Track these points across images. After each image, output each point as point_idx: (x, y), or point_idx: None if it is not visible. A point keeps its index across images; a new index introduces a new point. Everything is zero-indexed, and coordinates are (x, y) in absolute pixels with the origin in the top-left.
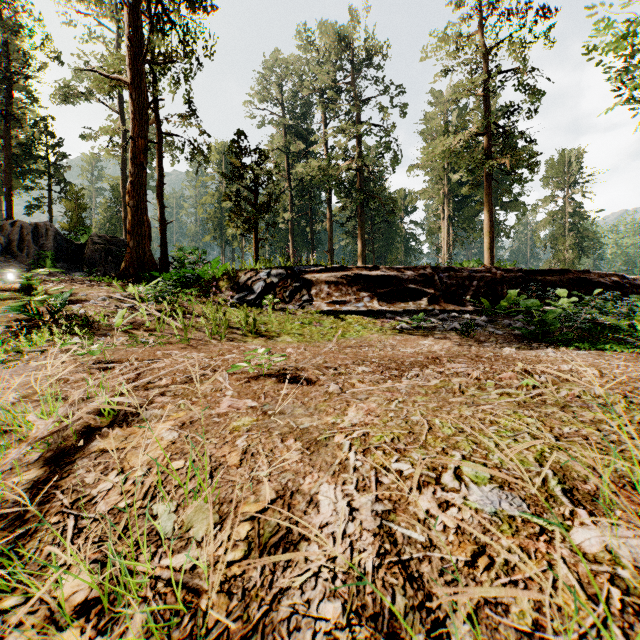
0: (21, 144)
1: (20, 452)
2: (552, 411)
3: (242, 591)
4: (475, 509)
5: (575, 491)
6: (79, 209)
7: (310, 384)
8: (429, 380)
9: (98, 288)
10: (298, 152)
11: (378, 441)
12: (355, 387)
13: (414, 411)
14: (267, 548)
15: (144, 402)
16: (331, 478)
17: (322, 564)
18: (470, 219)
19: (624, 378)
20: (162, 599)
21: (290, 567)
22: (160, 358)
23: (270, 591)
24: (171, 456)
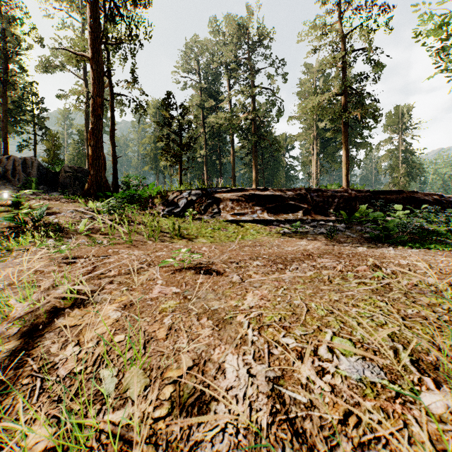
0: (14, 101)
1: (2, 329)
2: (398, 296)
3: (166, 442)
4: (345, 376)
5: (420, 362)
6: (55, 147)
7: (219, 275)
8: (305, 272)
9: (68, 204)
10: (210, 107)
11: (269, 320)
12: (252, 277)
13: (295, 296)
14: (185, 407)
15: (97, 289)
16: (234, 350)
17: (228, 421)
18: (332, 155)
19: (447, 270)
20: (104, 448)
21: (203, 423)
22: (111, 255)
23: (187, 443)
24: (115, 331)
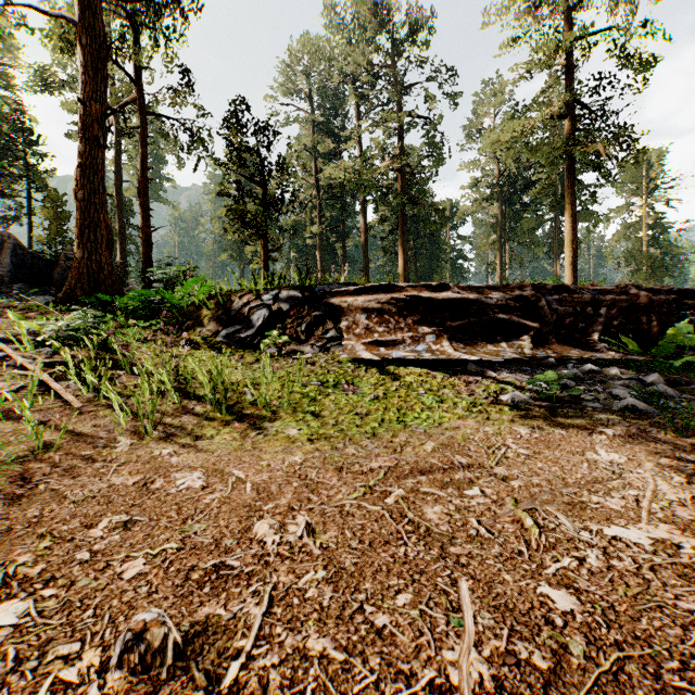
0: None
1: None
2: None
3: None
4: None
5: None
6: (60, 219)
7: None
8: None
9: None
10: (327, 154)
11: None
12: None
13: None
14: None
15: None
16: None
17: None
18: (530, 232)
19: None
20: None
21: None
22: None
23: None
24: None
